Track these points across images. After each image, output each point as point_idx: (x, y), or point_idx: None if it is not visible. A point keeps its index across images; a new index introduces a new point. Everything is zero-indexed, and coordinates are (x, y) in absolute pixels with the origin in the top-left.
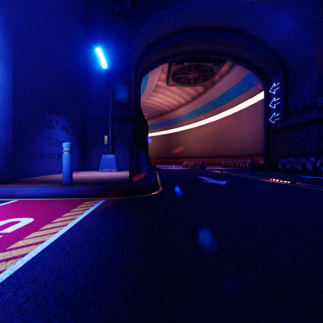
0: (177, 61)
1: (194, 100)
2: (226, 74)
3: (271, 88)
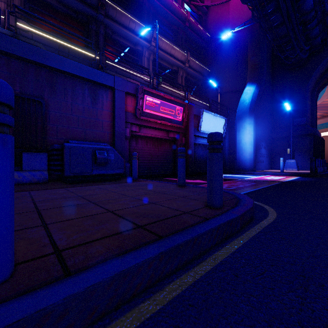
0: None
1: None
2: None
3: None
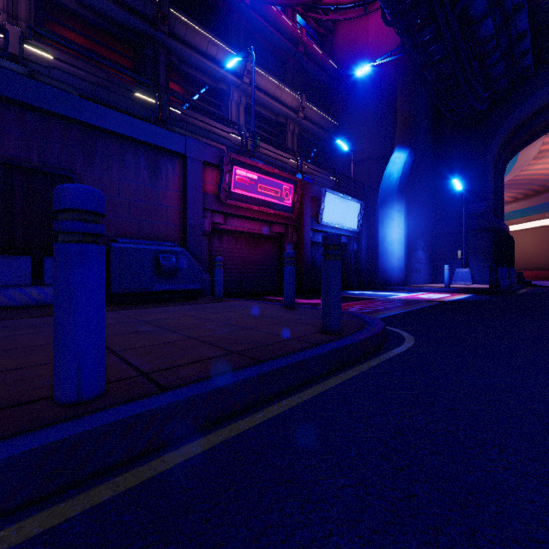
0: None
1: None
2: None
3: None
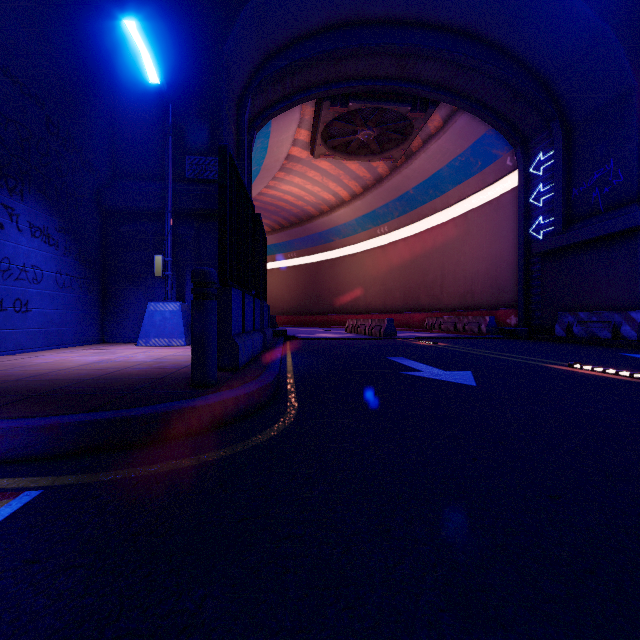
0: (334, 98)
1: (368, 191)
2: (437, 134)
3: (535, 164)
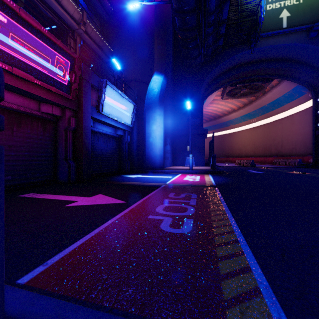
0: (231, 84)
1: (246, 106)
2: (276, 86)
3: None
